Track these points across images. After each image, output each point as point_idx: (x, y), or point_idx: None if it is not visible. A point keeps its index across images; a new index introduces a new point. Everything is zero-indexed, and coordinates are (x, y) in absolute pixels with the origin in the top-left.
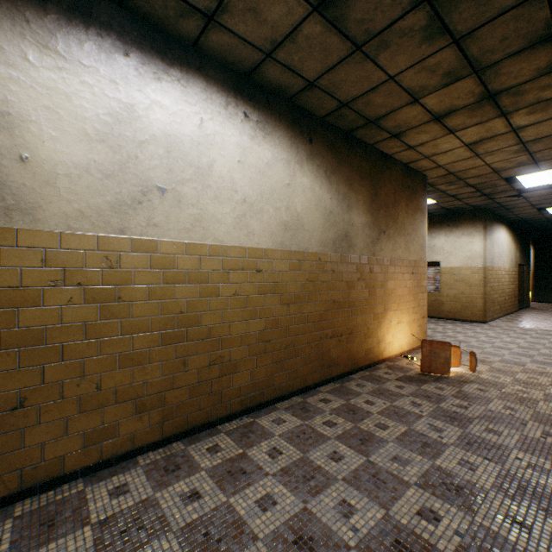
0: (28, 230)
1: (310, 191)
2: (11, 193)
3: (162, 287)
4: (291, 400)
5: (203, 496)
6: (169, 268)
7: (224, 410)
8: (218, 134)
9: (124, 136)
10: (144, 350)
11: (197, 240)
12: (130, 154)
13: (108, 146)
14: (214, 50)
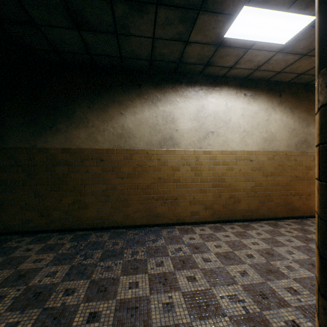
0: (177, 150)
1: (279, 121)
2: (174, 140)
3: (212, 167)
4: (268, 221)
5: (230, 237)
6: (214, 160)
7: (235, 217)
8: (233, 106)
9: (201, 116)
10: (206, 188)
11: (224, 149)
12: (202, 122)
13: (196, 121)
14: (231, 75)
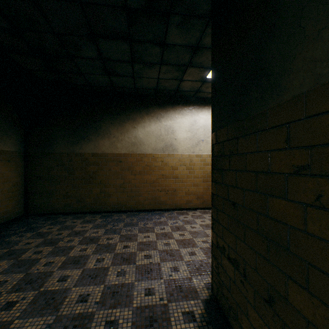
0: (176, 154)
1: None
2: (173, 146)
3: (202, 166)
4: None
5: None
6: (204, 161)
7: None
8: None
9: (194, 129)
10: (198, 183)
11: None
12: (195, 133)
13: (190, 132)
14: None
